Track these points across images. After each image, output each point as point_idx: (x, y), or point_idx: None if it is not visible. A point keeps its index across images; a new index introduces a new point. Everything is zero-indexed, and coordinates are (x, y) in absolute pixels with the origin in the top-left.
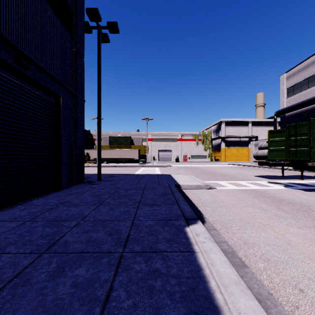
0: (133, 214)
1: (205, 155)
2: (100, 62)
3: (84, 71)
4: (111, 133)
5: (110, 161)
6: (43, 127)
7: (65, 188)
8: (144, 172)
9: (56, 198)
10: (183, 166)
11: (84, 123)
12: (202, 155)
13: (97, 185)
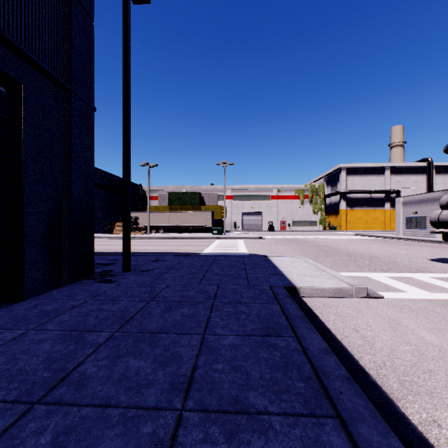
0: None
1: (315, 221)
2: (128, 33)
3: (93, 46)
4: (173, 188)
5: (170, 229)
6: None
7: (38, 294)
8: (220, 249)
9: None
10: (282, 238)
11: (93, 154)
12: (309, 221)
13: (112, 285)
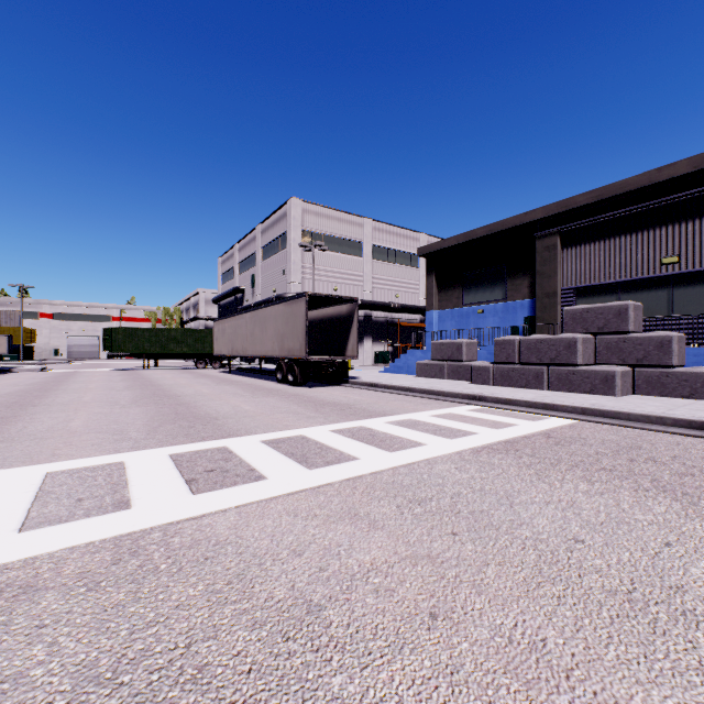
0: None
1: None
2: None
3: None
4: None
5: None
6: None
7: None
8: None
9: None
10: (90, 363)
11: None
12: None
13: None
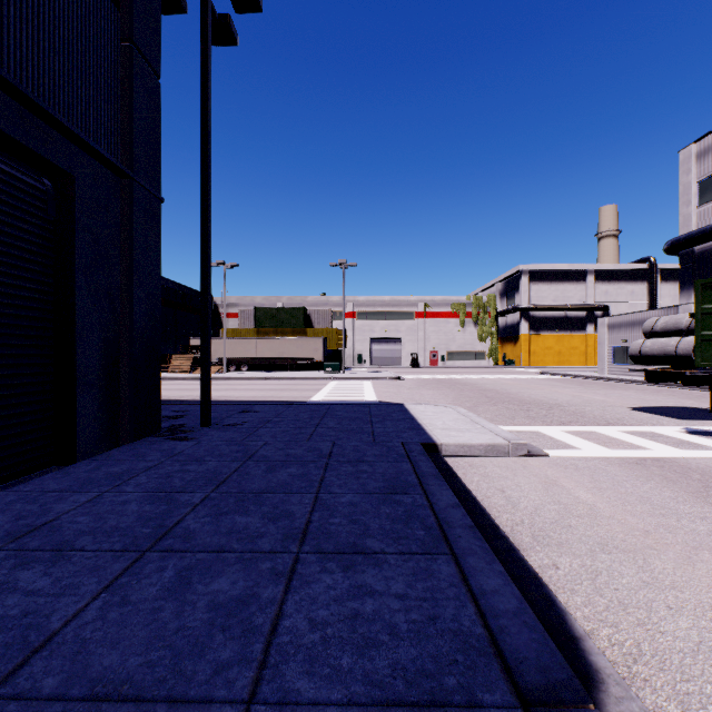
0: (264, 629)
1: (483, 352)
2: (208, 92)
3: (160, 113)
4: (262, 299)
5: (258, 365)
6: (5, 267)
7: (92, 455)
8: (336, 396)
9: (20, 506)
10: (431, 379)
11: (160, 262)
12: (473, 352)
13: (190, 443)
